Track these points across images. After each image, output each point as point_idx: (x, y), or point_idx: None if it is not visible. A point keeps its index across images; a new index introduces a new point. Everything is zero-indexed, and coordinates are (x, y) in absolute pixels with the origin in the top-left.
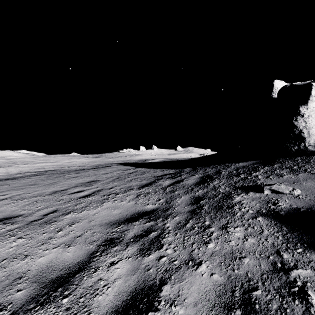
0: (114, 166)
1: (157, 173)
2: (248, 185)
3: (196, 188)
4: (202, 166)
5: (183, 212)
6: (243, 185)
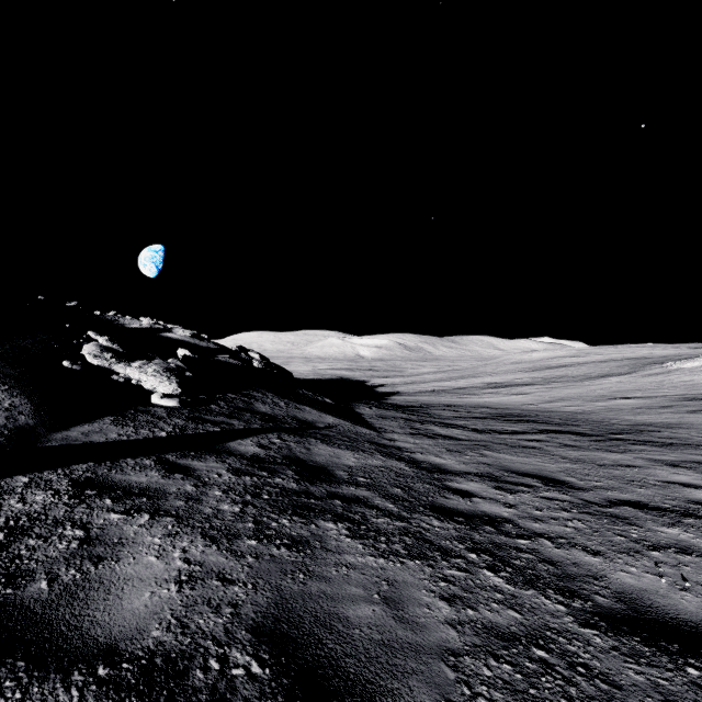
0: None
1: None
2: None
3: None
4: None
5: None
6: None
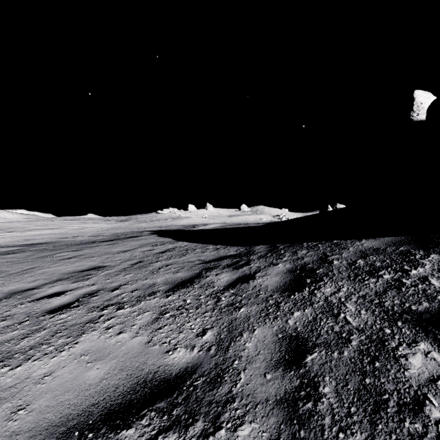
0: (143, 237)
1: (207, 255)
2: (419, 308)
3: (286, 302)
4: (286, 243)
5: (264, 401)
6: (406, 306)
